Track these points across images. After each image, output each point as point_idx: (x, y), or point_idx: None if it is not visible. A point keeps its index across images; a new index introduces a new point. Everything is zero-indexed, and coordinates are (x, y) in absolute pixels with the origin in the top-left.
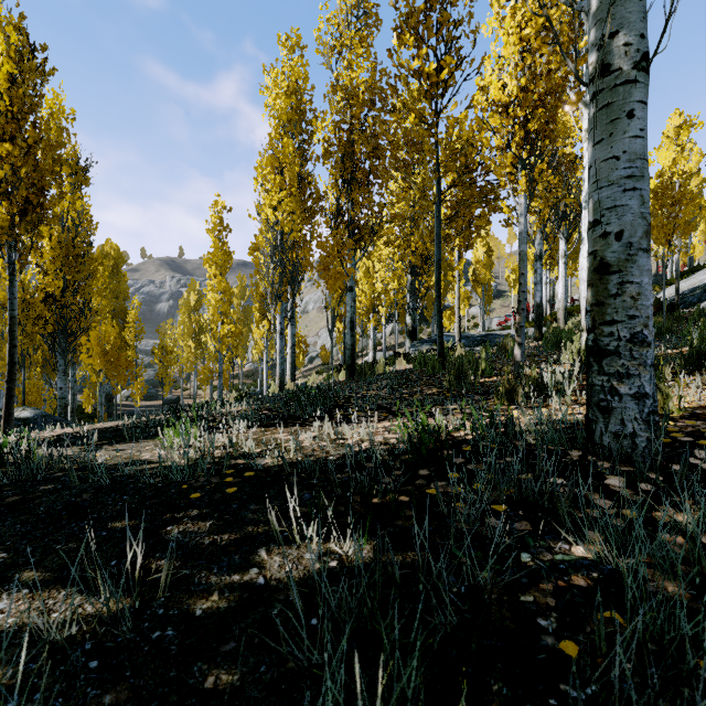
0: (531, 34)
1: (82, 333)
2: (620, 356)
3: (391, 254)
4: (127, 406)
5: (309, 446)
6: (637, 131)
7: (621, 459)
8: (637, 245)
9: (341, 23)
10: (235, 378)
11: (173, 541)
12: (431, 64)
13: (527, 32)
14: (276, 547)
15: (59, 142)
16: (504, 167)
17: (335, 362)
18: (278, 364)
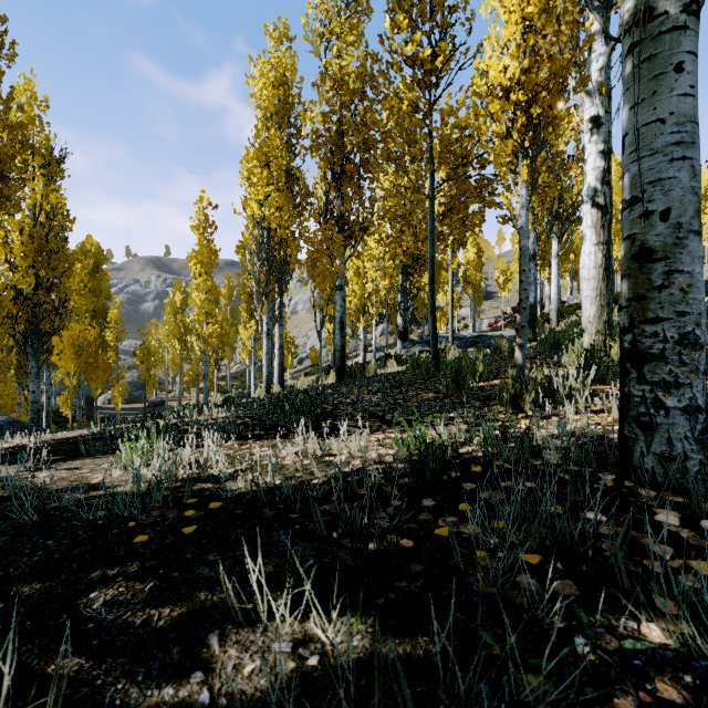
0: (534, 13)
1: (56, 333)
2: (666, 361)
3: (381, 253)
4: (109, 409)
5: (291, 464)
6: (686, 88)
7: (668, 486)
8: (687, 226)
9: (330, 9)
10: (223, 380)
11: (92, 619)
12: (426, 49)
13: (530, 10)
14: (233, 631)
15: (19, 124)
16: (505, 156)
17: (325, 363)
18: (265, 366)
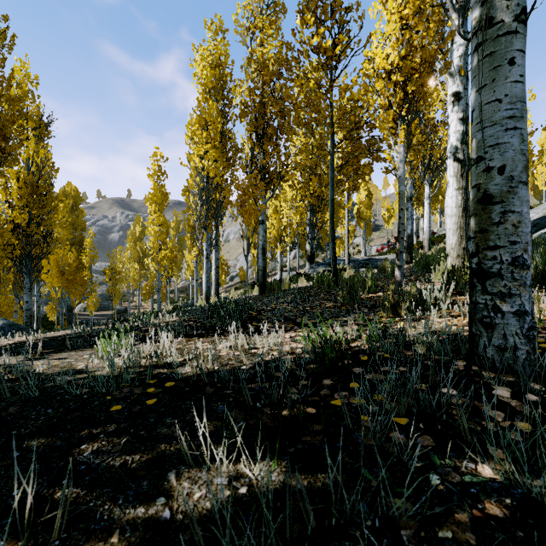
0: (409, 14)
1: (45, 257)
2: (502, 278)
3: (294, 195)
4: (84, 315)
5: (225, 355)
6: (517, 77)
7: (503, 370)
8: (517, 178)
9: (255, 9)
10: (172, 293)
11: (84, 463)
12: (327, 41)
13: (406, 12)
14: (186, 470)
15: (18, 97)
16: (387, 122)
17: (251, 280)
18: (204, 282)
